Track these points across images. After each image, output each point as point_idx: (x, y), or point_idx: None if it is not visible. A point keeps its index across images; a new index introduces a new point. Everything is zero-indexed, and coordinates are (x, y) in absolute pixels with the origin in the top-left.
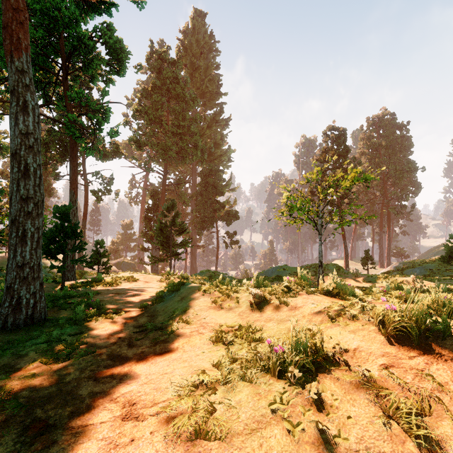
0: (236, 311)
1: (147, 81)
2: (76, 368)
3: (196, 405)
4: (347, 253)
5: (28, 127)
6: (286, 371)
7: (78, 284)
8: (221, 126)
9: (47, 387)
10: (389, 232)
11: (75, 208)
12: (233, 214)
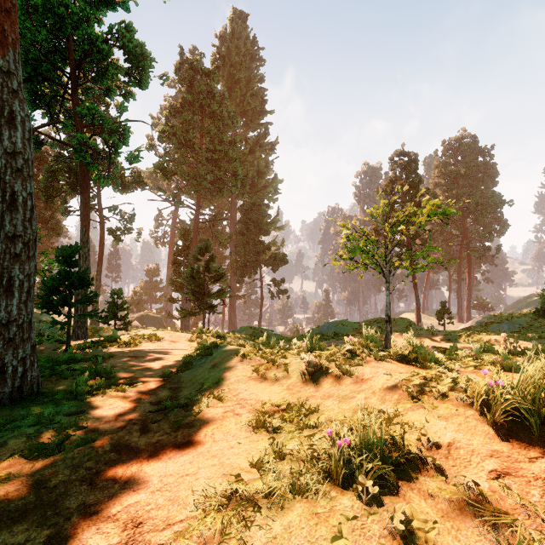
0: (283, 383)
1: (176, 96)
2: (67, 465)
3: (226, 531)
4: (419, 305)
5: (16, 144)
6: (354, 478)
7: (88, 344)
8: (265, 151)
9: (22, 495)
10: (469, 279)
11: (87, 250)
12: (281, 258)
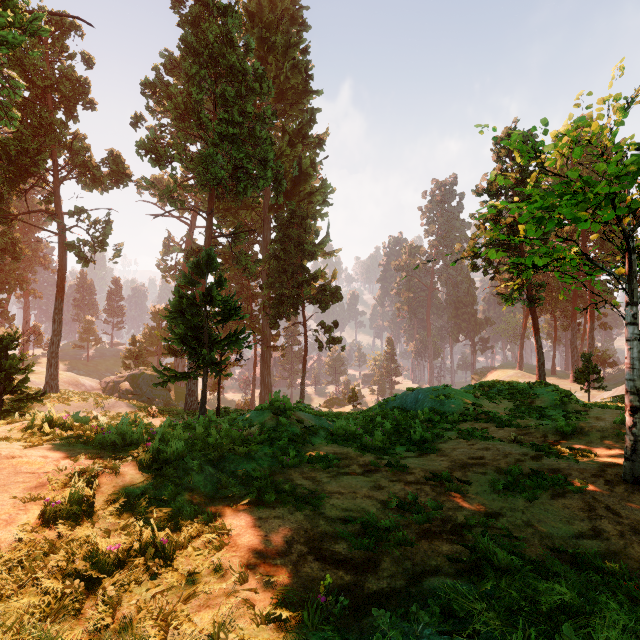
0: None
1: None
2: None
3: None
4: (542, 360)
5: None
6: None
7: None
8: (311, 147)
9: None
10: (592, 324)
11: None
12: (333, 292)
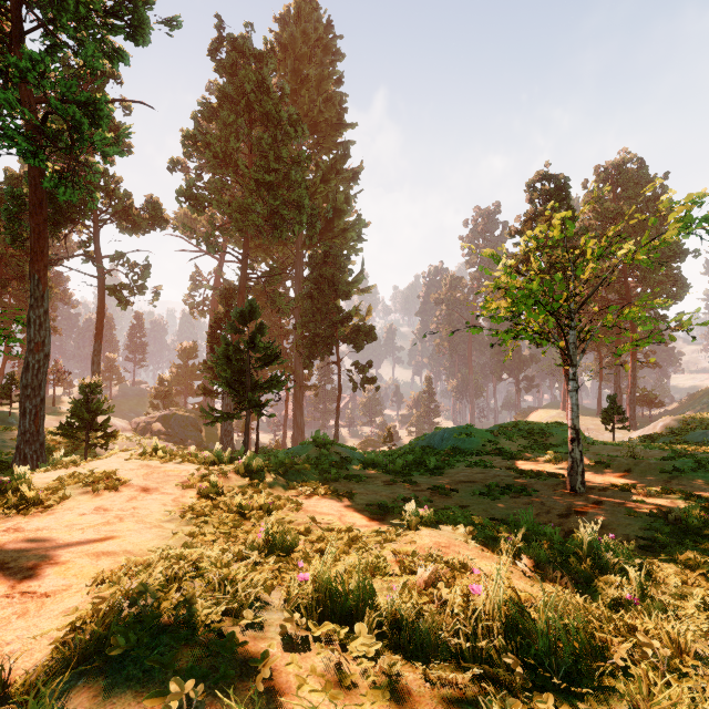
0: None
1: None
2: None
3: None
4: None
5: None
6: None
7: None
8: (345, 181)
9: None
10: (634, 363)
11: (42, 312)
12: (367, 332)
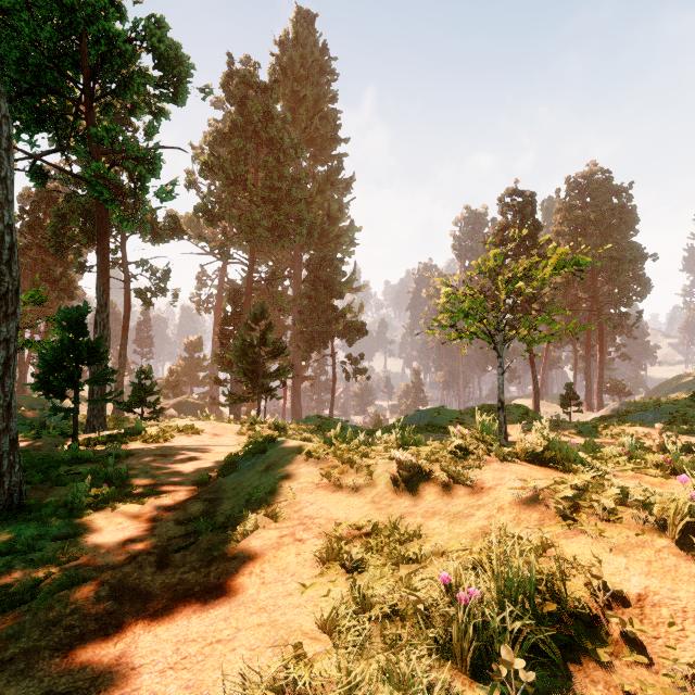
0: (366, 493)
1: (224, 120)
2: (37, 621)
3: None
4: (537, 388)
5: None
6: (492, 660)
7: (102, 438)
8: (339, 190)
9: None
10: (601, 355)
11: (105, 316)
12: (359, 328)
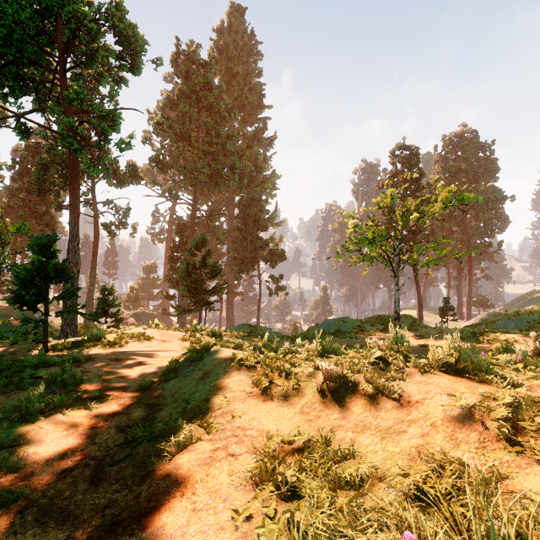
0: (295, 402)
1: (173, 91)
2: None
3: None
4: (420, 302)
5: None
6: None
7: (68, 344)
8: (263, 146)
9: None
10: (470, 276)
11: (76, 243)
12: (279, 254)
